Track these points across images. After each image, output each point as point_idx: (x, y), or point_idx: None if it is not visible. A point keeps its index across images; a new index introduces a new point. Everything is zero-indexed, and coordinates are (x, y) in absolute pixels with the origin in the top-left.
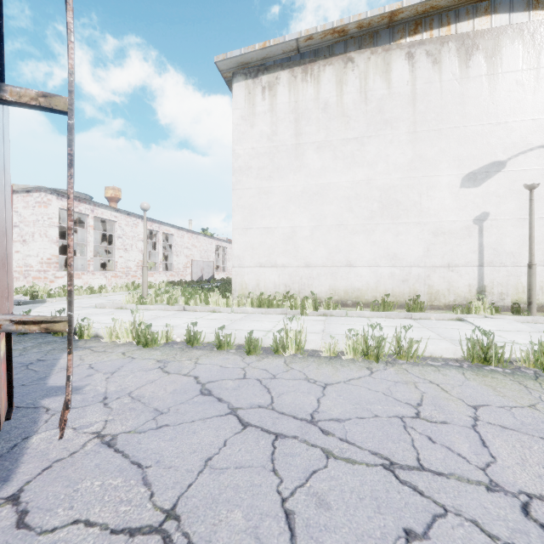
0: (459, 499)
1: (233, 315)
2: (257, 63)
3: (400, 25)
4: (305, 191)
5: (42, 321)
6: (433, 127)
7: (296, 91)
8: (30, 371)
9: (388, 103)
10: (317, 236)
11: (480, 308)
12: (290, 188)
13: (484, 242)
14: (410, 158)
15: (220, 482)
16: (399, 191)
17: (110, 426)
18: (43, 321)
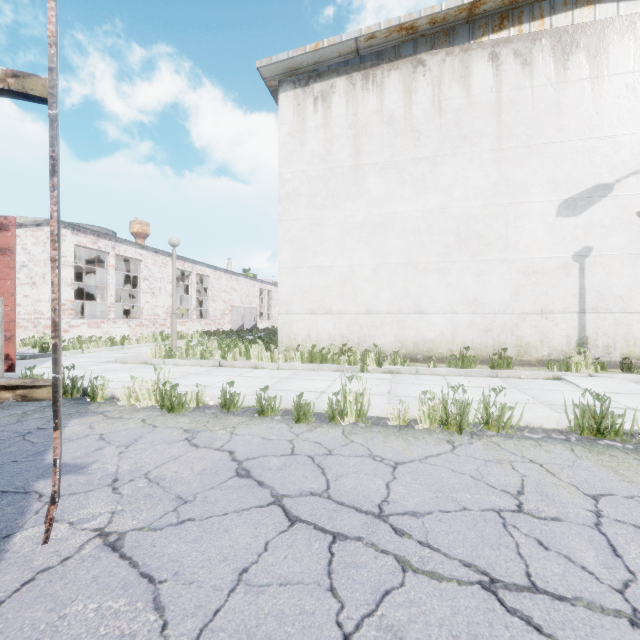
0: (594, 639)
1: (279, 372)
2: (307, 68)
3: (482, 20)
4: (366, 222)
5: (17, 386)
6: (523, 144)
7: (355, 101)
8: (26, 442)
9: (467, 114)
10: (380, 277)
11: (582, 364)
12: (347, 218)
13: (586, 283)
14: (494, 181)
15: (258, 607)
16: (480, 222)
17: (117, 520)
18: (19, 386)
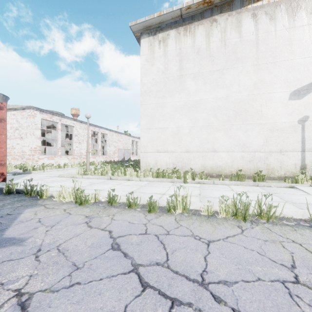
0: None
1: (140, 182)
2: (155, 26)
3: None
4: (186, 105)
5: None
6: (270, 61)
7: (180, 42)
8: None
9: (240, 46)
10: (193, 133)
11: (303, 179)
12: (176, 103)
13: (306, 135)
14: (254, 82)
15: None
16: (247, 103)
17: (31, 282)
18: None
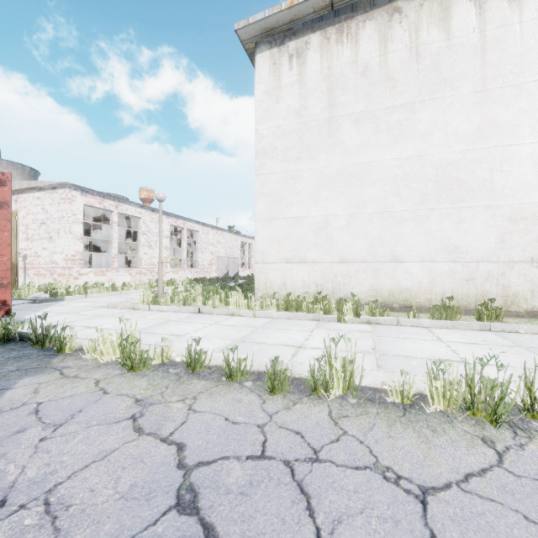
0: None
1: (254, 321)
2: (283, 27)
3: None
4: (340, 173)
5: None
6: (510, 83)
7: (329, 55)
8: None
9: (447, 57)
10: (355, 226)
11: None
12: (322, 170)
13: None
14: (476, 124)
15: None
16: (461, 167)
17: None
18: None
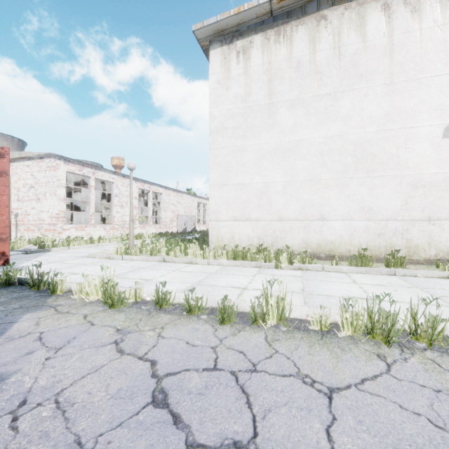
0: None
1: (208, 268)
2: (231, 29)
3: None
4: (278, 148)
5: None
6: (412, 78)
7: (269, 52)
8: None
9: (363, 56)
10: (290, 191)
11: None
12: (263, 145)
13: None
14: (386, 110)
15: None
16: (374, 144)
17: None
18: None
